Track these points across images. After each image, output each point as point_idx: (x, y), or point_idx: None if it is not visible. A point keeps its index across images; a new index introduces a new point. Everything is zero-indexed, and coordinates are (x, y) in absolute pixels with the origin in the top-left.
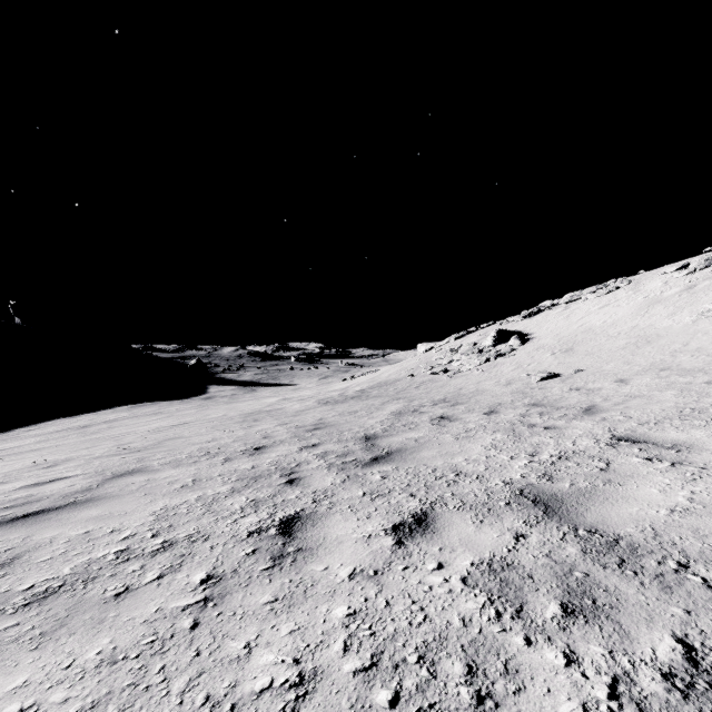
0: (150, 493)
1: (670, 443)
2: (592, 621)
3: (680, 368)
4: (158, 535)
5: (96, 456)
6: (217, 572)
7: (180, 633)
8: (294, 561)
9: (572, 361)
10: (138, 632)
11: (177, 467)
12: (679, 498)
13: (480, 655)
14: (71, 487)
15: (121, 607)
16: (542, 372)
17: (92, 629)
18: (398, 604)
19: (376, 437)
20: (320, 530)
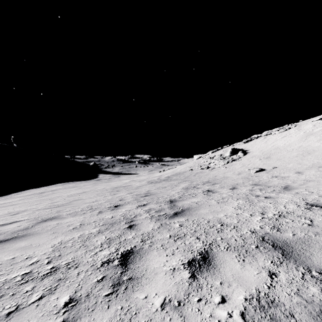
0: (56, 232)
1: None
2: None
3: None
4: (51, 262)
5: (38, 209)
6: (76, 296)
7: None
8: (126, 288)
9: (270, 162)
10: None
11: (74, 216)
12: None
13: None
14: (18, 227)
15: None
16: (256, 168)
17: None
18: None
19: (176, 201)
20: (144, 262)
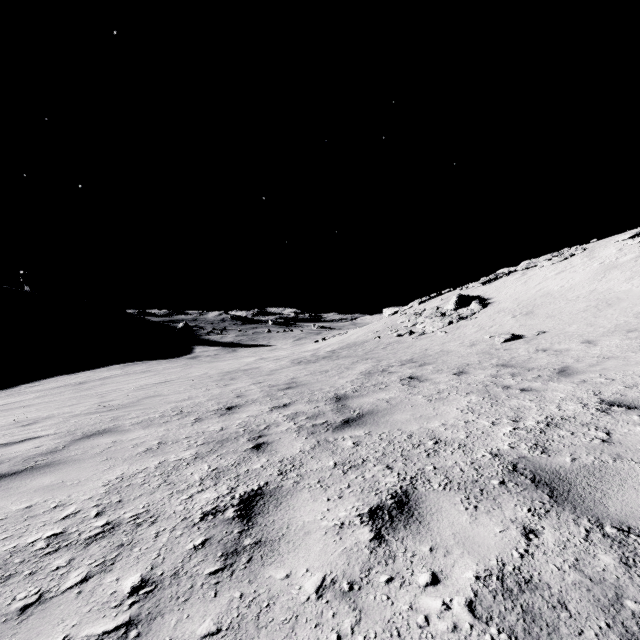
0: (112, 457)
1: None
2: None
3: None
4: (103, 514)
5: (75, 414)
6: (154, 575)
7: None
8: (249, 560)
9: (533, 323)
10: None
11: (147, 428)
12: None
13: None
14: (37, 449)
15: (20, 632)
16: (505, 333)
17: None
18: None
19: (347, 398)
20: (285, 513)
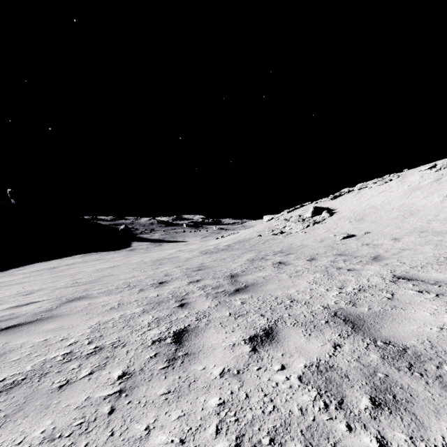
0: (90, 312)
1: (433, 280)
2: (394, 412)
3: (433, 231)
4: (92, 342)
5: (57, 287)
6: (130, 370)
7: (101, 417)
8: (182, 362)
9: (362, 226)
10: (72, 416)
11: (108, 295)
12: (445, 320)
13: (314, 439)
14: (39, 308)
15: (62, 396)
16: (343, 233)
17: (40, 412)
18: (254, 396)
19: (238, 276)
20: (201, 339)
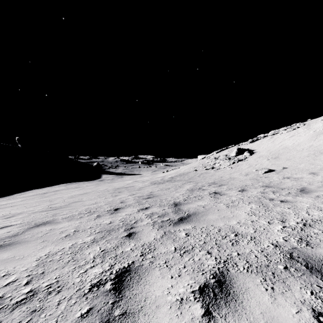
0: (46, 240)
1: None
2: None
3: None
4: (30, 283)
5: (35, 211)
6: None
7: None
8: None
9: (279, 163)
10: None
11: (70, 221)
12: None
13: None
14: (8, 233)
15: None
16: (264, 168)
17: None
18: None
19: (180, 204)
20: (143, 287)
